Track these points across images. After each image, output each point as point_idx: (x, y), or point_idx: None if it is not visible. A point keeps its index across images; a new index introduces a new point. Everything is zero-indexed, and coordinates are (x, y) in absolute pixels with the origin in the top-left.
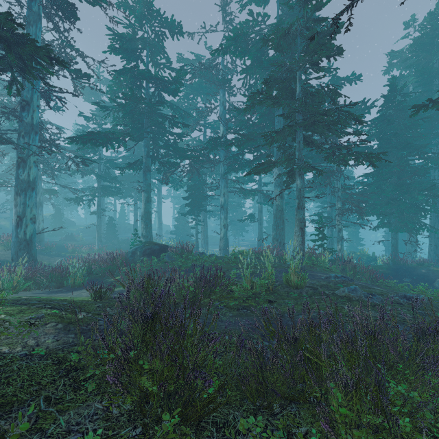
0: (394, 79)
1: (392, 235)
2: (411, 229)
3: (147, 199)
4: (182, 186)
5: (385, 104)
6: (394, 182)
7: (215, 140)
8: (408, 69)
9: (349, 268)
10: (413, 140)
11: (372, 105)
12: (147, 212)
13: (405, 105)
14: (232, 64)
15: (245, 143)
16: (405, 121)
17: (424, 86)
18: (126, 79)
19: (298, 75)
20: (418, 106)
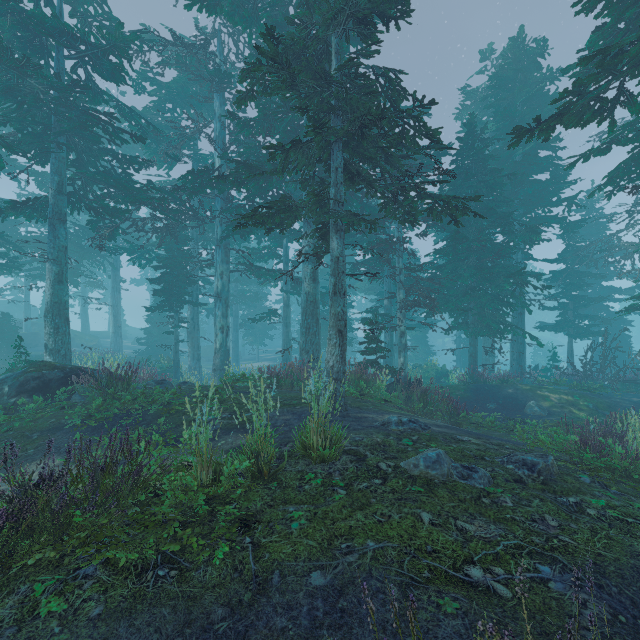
0: (473, 117)
1: (470, 340)
2: (494, 331)
3: (59, 276)
4: (151, 260)
5: (461, 151)
6: (473, 263)
7: (199, 175)
8: (485, 115)
9: (417, 396)
10: (495, 206)
11: (444, 152)
12: (59, 304)
13: (486, 155)
14: (237, 56)
15: (249, 180)
16: (487, 178)
17: (505, 137)
18: (5, 27)
19: (335, 44)
20: (521, 131)
